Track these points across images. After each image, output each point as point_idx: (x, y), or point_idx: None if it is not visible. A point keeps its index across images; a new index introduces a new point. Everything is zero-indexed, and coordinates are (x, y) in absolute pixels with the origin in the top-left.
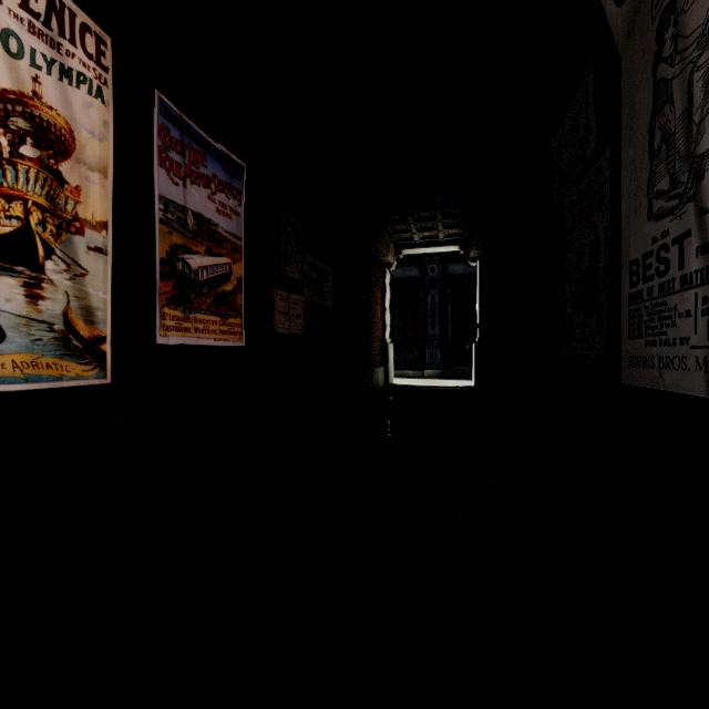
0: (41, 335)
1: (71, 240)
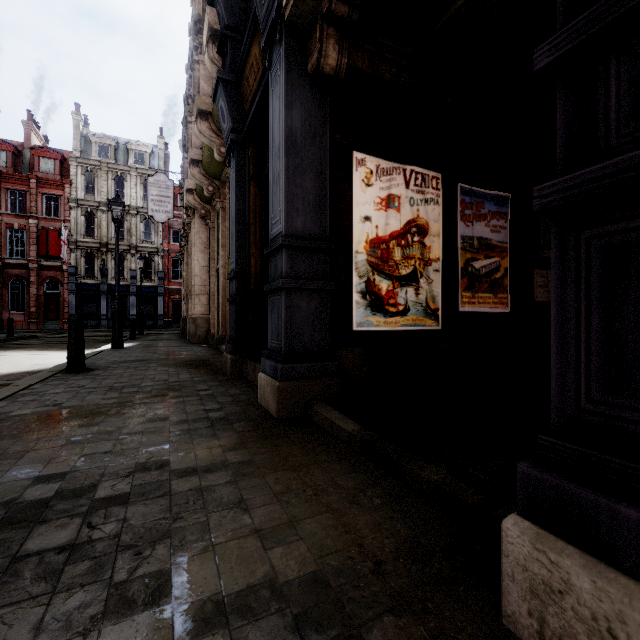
0: (419, 308)
1: (427, 269)
